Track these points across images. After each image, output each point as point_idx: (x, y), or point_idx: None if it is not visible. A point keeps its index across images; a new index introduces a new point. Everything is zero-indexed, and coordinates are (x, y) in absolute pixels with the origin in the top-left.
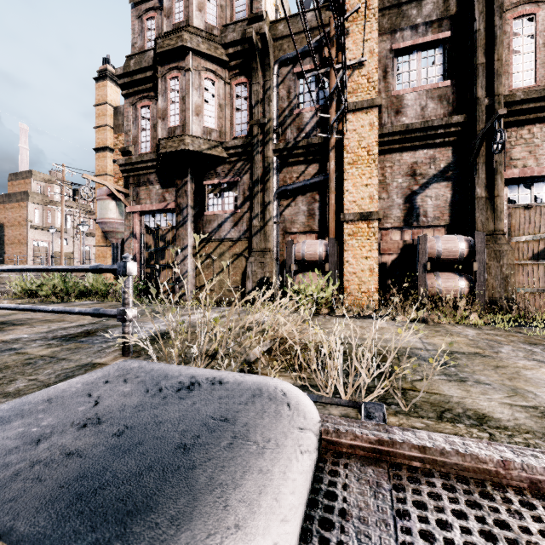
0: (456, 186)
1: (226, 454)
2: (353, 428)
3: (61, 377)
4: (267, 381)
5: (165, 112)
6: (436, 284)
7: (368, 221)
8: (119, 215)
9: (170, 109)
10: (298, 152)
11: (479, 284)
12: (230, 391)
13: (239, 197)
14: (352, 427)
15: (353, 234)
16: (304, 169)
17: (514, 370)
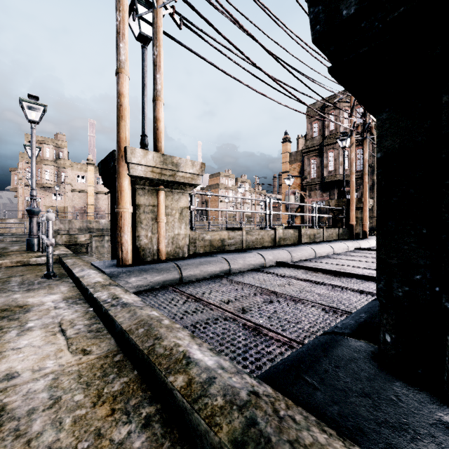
0: None
1: None
2: None
3: None
4: None
5: (327, 165)
6: None
7: None
8: (295, 201)
9: (329, 163)
10: None
11: None
12: None
13: (359, 195)
14: None
15: None
16: None
17: None
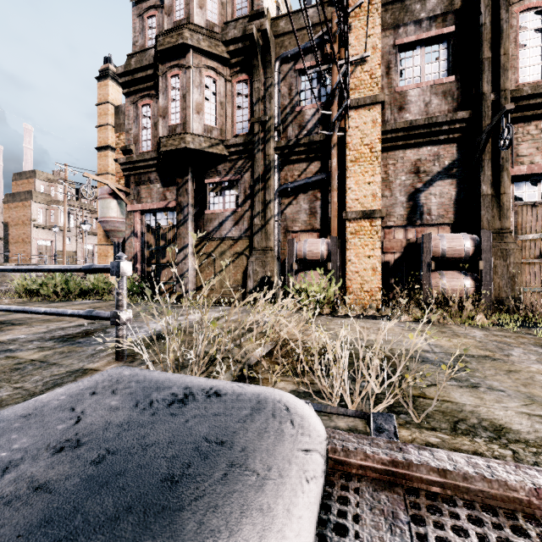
0: (461, 183)
1: (221, 489)
2: (363, 446)
3: (49, 385)
4: (268, 392)
5: (166, 110)
6: (441, 284)
7: (370, 220)
8: (120, 213)
9: (171, 107)
10: (299, 149)
11: (485, 284)
12: (227, 405)
13: (240, 195)
14: (361, 444)
15: (356, 233)
16: (305, 166)
17: (528, 375)
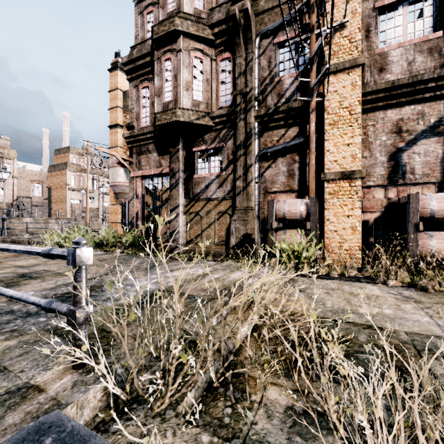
0: None
1: None
2: None
3: None
4: None
5: (160, 90)
6: (429, 245)
7: (350, 180)
8: (126, 179)
9: (165, 87)
10: (278, 116)
11: None
12: None
13: (224, 160)
14: None
15: (334, 193)
16: (284, 132)
17: None
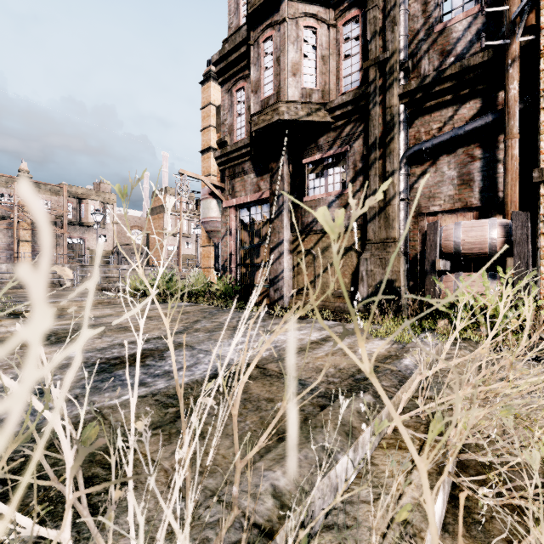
0: None
1: None
2: None
3: None
4: None
5: (258, 83)
6: None
7: None
8: (219, 213)
9: (263, 78)
10: (442, 87)
11: None
12: None
13: (348, 172)
14: None
15: None
16: (452, 112)
17: None
